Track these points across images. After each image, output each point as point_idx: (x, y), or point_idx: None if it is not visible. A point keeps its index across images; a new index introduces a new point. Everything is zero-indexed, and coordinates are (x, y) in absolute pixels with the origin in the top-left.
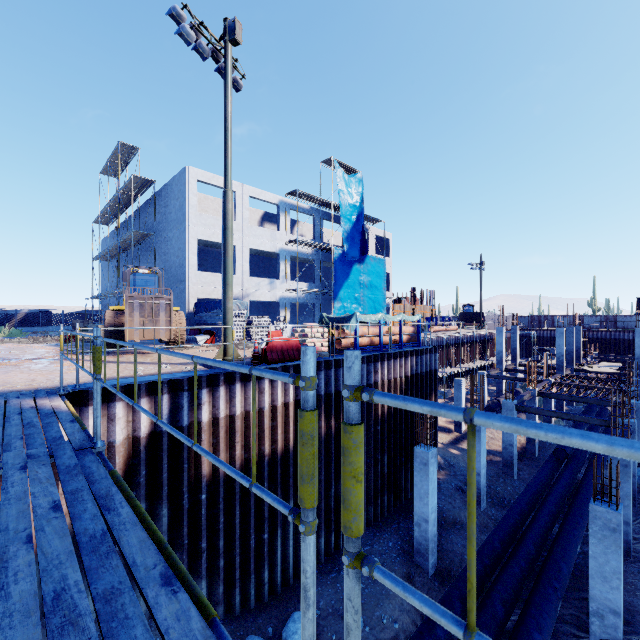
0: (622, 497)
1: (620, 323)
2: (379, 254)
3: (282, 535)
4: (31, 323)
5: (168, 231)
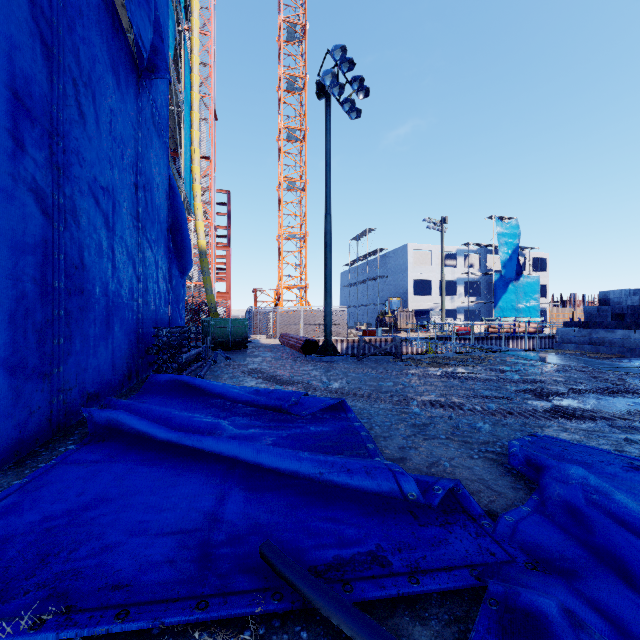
0: None
1: None
2: (537, 269)
3: None
4: None
5: (395, 274)
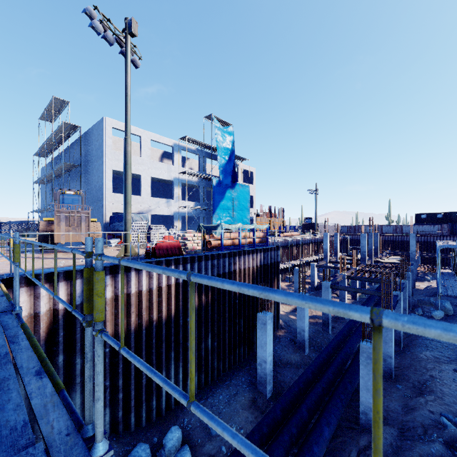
0: (388, 341)
1: (405, 230)
2: (246, 182)
3: (166, 376)
4: None
5: (91, 163)
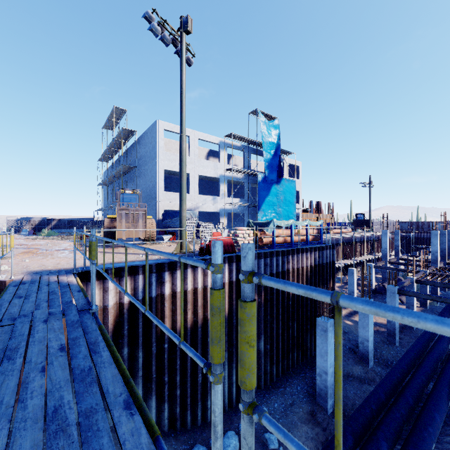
0: None
1: None
2: (291, 177)
3: None
4: (61, 227)
5: (145, 165)
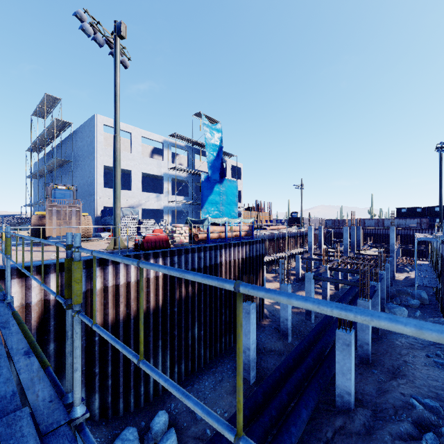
0: (365, 328)
1: (386, 224)
2: (234, 177)
3: (154, 363)
4: None
5: (82, 159)
